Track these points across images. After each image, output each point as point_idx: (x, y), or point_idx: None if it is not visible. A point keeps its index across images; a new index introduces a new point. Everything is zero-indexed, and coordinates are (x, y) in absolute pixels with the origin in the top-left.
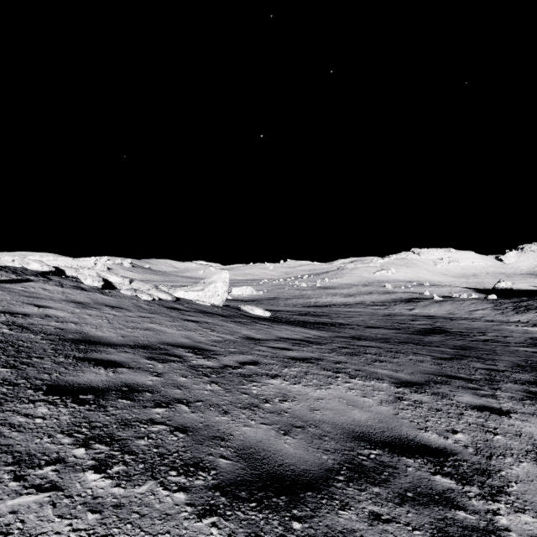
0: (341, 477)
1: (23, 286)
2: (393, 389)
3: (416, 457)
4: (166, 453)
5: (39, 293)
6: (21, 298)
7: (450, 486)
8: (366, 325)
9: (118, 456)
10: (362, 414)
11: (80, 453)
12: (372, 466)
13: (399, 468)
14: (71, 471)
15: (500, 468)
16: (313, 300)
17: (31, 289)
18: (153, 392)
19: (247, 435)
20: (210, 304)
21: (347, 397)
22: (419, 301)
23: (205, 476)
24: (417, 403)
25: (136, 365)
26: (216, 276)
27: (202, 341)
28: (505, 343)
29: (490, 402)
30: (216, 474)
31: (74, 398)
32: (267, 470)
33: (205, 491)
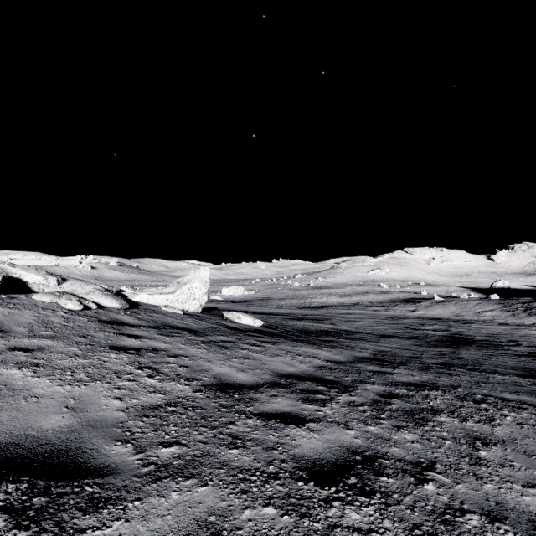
0: None
1: None
2: None
3: None
4: None
5: None
6: None
7: None
8: (376, 332)
9: None
10: None
11: None
12: None
13: None
14: None
15: None
16: (308, 301)
17: None
18: None
19: None
20: (181, 312)
21: None
22: (420, 302)
23: None
24: None
25: None
26: (193, 274)
27: (105, 419)
28: None
29: None
30: None
31: None
32: None
33: None
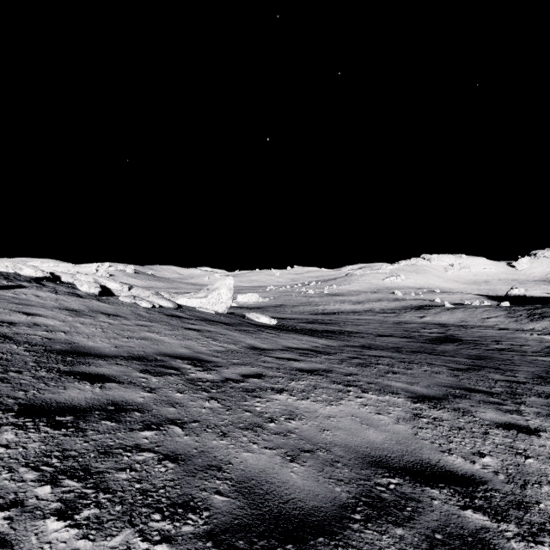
0: (358, 515)
1: (14, 293)
2: (410, 405)
3: (442, 487)
4: (150, 489)
5: (30, 300)
6: (9, 305)
7: (484, 523)
8: (376, 333)
9: (91, 495)
10: (378, 435)
11: (44, 492)
12: (392, 499)
13: (424, 501)
14: (28, 519)
15: (537, 499)
16: (321, 308)
17: (22, 296)
18: (144, 411)
19: (248, 462)
20: (213, 312)
21: (360, 414)
22: (430, 308)
23: (195, 519)
24: (437, 420)
25: (127, 379)
26: (220, 282)
27: (203, 352)
28: (522, 352)
29: (516, 419)
30: (209, 516)
31: (49, 420)
32: (270, 508)
33: (195, 541)
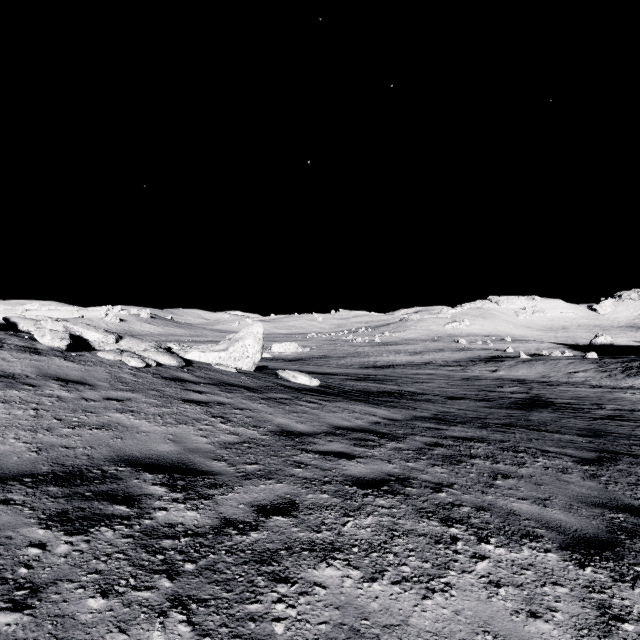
0: None
1: None
2: (577, 574)
3: None
4: None
5: None
6: None
7: None
8: (444, 394)
9: None
10: None
11: None
12: None
13: None
14: None
15: None
16: (372, 359)
17: None
18: None
19: None
20: (235, 370)
21: (500, 622)
22: (503, 360)
23: None
24: None
25: None
26: (246, 330)
27: (200, 448)
28: (639, 422)
29: None
30: None
31: None
32: None
33: None
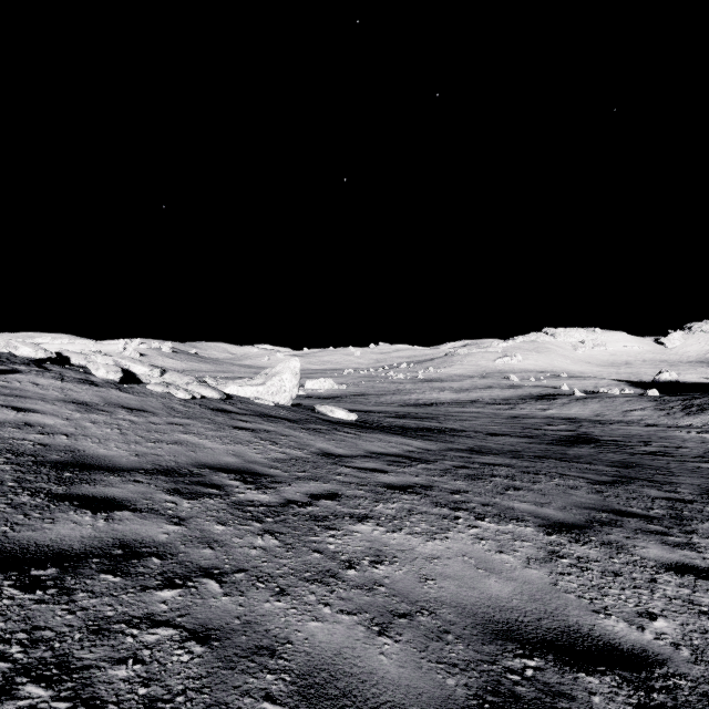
0: None
1: (5, 380)
2: (543, 538)
3: (602, 672)
4: (162, 697)
5: (25, 389)
6: None
7: None
8: (486, 431)
9: None
10: (503, 586)
11: None
12: (532, 696)
13: (578, 698)
14: None
15: None
16: (414, 397)
17: (15, 384)
18: (166, 556)
19: (315, 639)
20: (273, 404)
21: (476, 553)
22: (556, 398)
23: None
24: (582, 561)
25: (147, 505)
26: (283, 365)
27: (257, 461)
28: (679, 457)
29: (690, 557)
30: None
31: (19, 575)
32: None
33: None
